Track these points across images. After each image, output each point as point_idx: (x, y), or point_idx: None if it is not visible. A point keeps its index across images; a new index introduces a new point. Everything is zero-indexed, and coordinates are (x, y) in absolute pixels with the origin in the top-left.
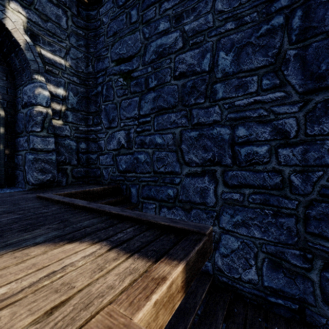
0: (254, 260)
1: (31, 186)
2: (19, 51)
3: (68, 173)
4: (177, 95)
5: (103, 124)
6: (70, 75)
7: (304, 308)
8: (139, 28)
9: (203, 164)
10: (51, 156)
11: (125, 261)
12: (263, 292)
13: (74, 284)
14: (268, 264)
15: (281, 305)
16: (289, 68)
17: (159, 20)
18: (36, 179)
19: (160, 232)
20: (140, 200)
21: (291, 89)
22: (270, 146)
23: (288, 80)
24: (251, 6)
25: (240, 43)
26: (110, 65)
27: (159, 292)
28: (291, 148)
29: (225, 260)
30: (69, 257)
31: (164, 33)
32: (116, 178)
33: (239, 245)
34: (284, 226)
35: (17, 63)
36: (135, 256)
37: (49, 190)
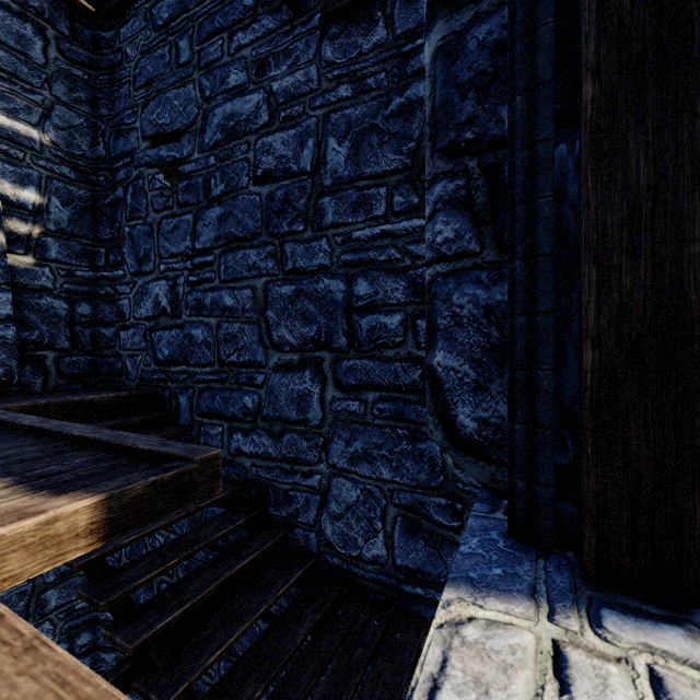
0: (381, 521)
1: None
2: None
3: (47, 366)
4: (259, 214)
5: (127, 265)
6: (52, 162)
7: None
8: (194, 76)
9: (302, 347)
10: (4, 331)
11: (15, 499)
12: (395, 577)
13: None
14: (402, 526)
15: (421, 597)
16: None
17: (229, 65)
18: None
19: (130, 462)
20: (195, 420)
21: None
22: (405, 315)
23: None
24: (376, 61)
25: (360, 125)
26: (140, 145)
27: (13, 526)
28: None
29: (337, 525)
30: None
31: (237, 92)
32: (152, 376)
33: (359, 495)
34: (424, 457)
35: None
36: (42, 493)
37: None
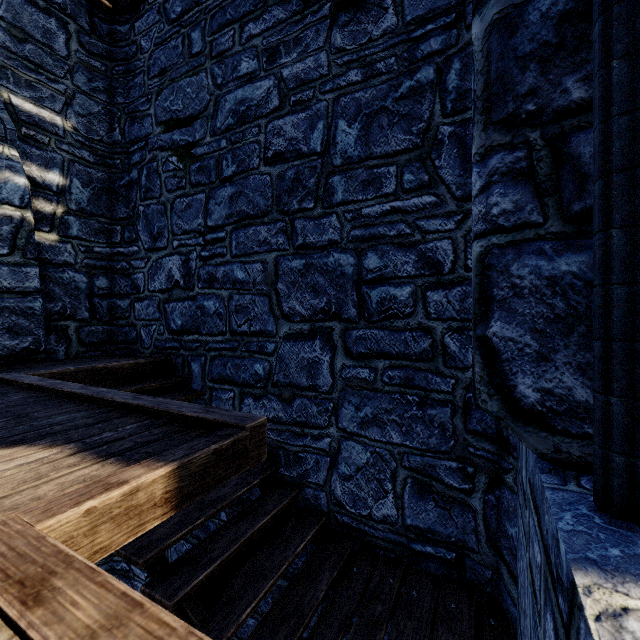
0: (391, 482)
1: None
2: None
3: (69, 335)
4: (270, 193)
5: (142, 241)
6: (74, 146)
7: (463, 557)
8: (206, 65)
9: (312, 317)
10: (32, 302)
11: (87, 467)
12: (405, 536)
13: None
14: (412, 488)
15: (432, 556)
16: (443, 156)
17: (240, 54)
18: None
19: (180, 429)
20: (207, 385)
21: (446, 192)
22: (415, 287)
23: (440, 176)
24: (386, 46)
25: (370, 107)
26: (154, 130)
27: (102, 498)
28: (446, 290)
29: (347, 485)
30: None
31: (248, 79)
32: (166, 345)
33: (369, 458)
34: (435, 422)
35: None
36: (110, 461)
37: (26, 368)
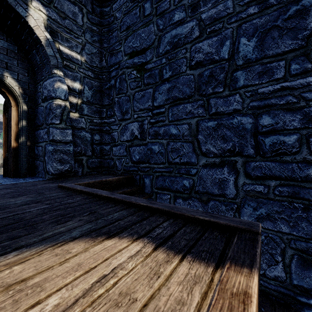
0: (280, 256)
1: (51, 176)
2: (40, 47)
3: (83, 163)
4: (193, 85)
5: (116, 116)
6: (85, 69)
7: None
8: (153, 20)
9: (222, 154)
10: (69, 147)
11: (180, 264)
12: (292, 290)
13: (134, 295)
14: (298, 261)
15: None
16: None
17: (174, 10)
18: (56, 169)
19: (200, 228)
20: (153, 191)
21: None
22: (300, 135)
23: None
24: None
25: (264, 27)
26: (123, 58)
27: None
28: None
29: None
30: (115, 257)
31: (179, 23)
32: (130, 169)
33: (263, 239)
34: None
35: (37, 59)
36: (189, 258)
37: (68, 180)
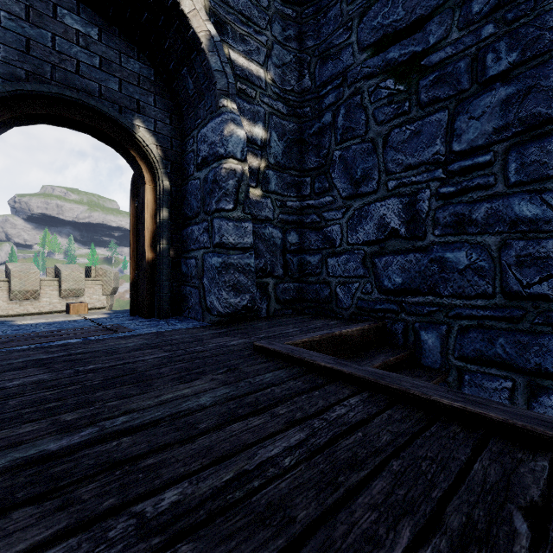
0: None
1: (216, 318)
2: (198, 56)
3: (269, 293)
4: None
5: (337, 190)
6: (272, 98)
7: None
8: None
9: None
10: (249, 259)
11: None
12: None
13: None
14: None
15: None
16: None
17: None
18: (226, 304)
19: None
20: (451, 364)
21: None
22: None
23: None
24: None
25: None
26: (356, 59)
27: None
28: None
29: None
30: None
31: None
32: (375, 306)
33: None
34: None
35: (190, 86)
36: None
37: (252, 328)
